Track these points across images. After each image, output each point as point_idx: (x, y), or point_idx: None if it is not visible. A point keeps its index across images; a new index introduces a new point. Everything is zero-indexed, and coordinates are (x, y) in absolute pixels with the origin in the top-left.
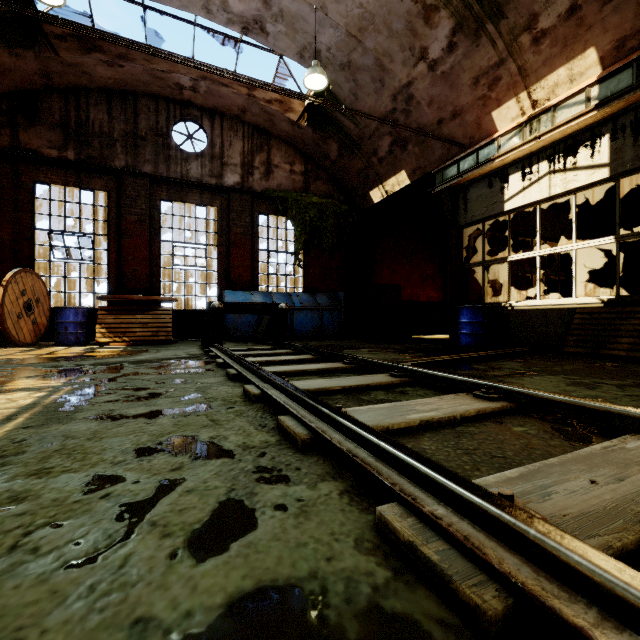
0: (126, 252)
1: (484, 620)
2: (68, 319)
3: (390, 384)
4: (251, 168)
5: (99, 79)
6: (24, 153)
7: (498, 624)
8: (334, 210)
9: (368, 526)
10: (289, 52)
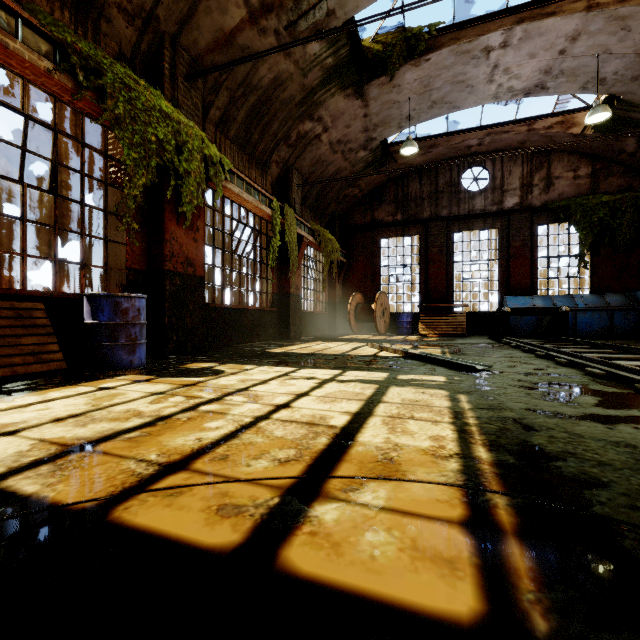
0: (431, 274)
1: (599, 375)
2: (403, 319)
3: (639, 359)
4: (530, 187)
5: (415, 164)
6: (377, 224)
7: (602, 375)
8: (632, 203)
9: (582, 373)
10: (570, 91)
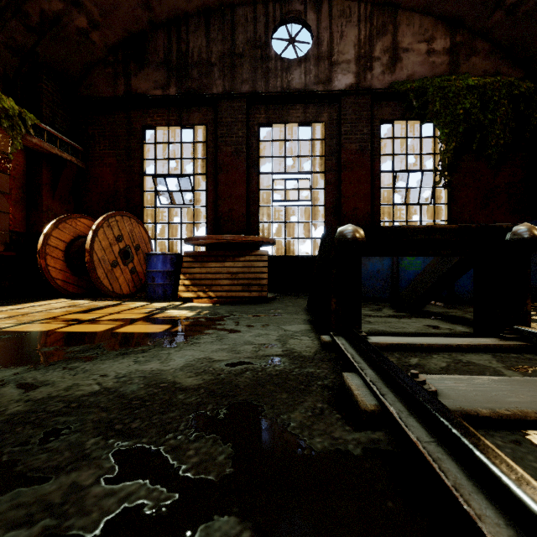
0: (222, 190)
1: None
2: (155, 268)
3: None
4: (369, 61)
5: None
6: (132, 96)
7: None
8: (507, 92)
9: None
10: None
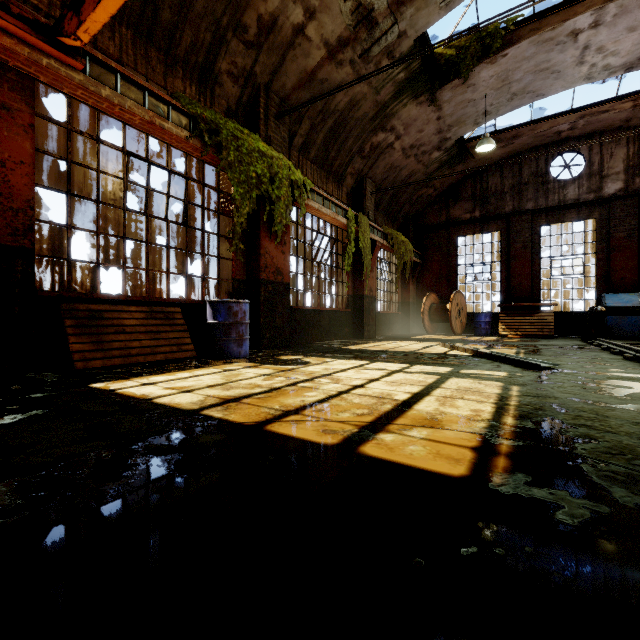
0: (513, 271)
1: None
2: (481, 320)
3: None
4: (637, 169)
5: (495, 157)
6: (453, 222)
7: None
8: None
9: None
10: None
